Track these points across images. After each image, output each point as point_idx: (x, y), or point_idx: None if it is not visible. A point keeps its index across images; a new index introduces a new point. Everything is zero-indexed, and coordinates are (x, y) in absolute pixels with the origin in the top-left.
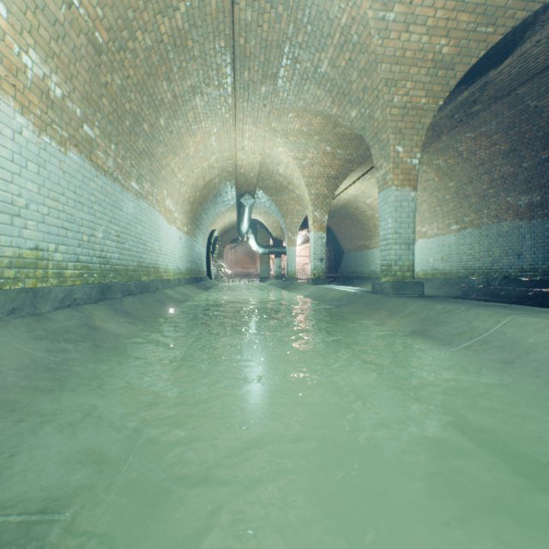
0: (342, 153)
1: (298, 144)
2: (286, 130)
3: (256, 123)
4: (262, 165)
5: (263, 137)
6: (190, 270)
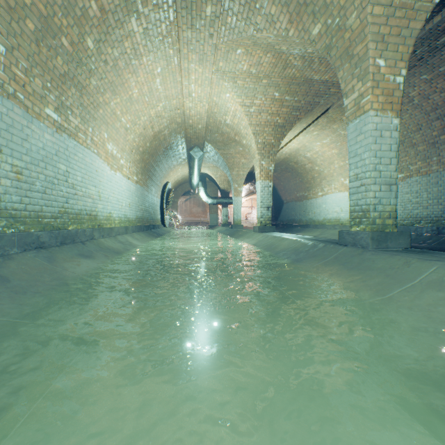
0: (290, 100)
1: (245, 89)
2: (233, 72)
3: (202, 60)
4: (209, 116)
5: (210, 80)
6: (142, 218)
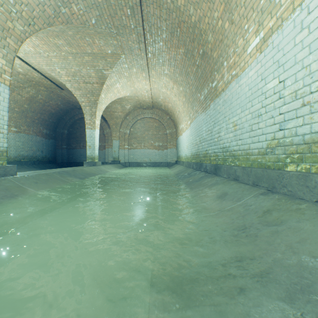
0: None
1: None
2: None
3: None
4: None
5: None
6: None
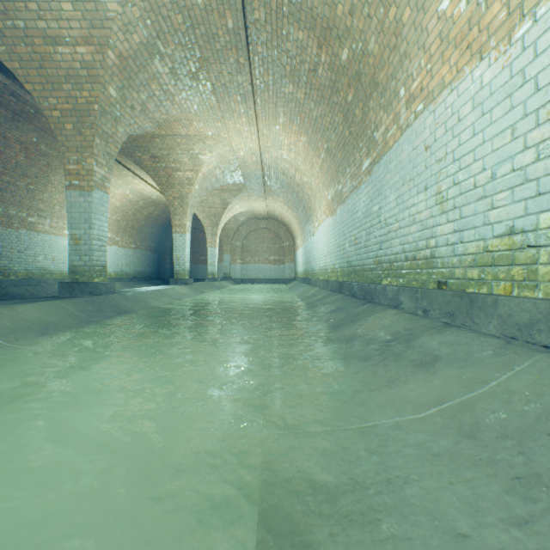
0: None
1: None
2: None
3: None
4: None
5: None
6: None
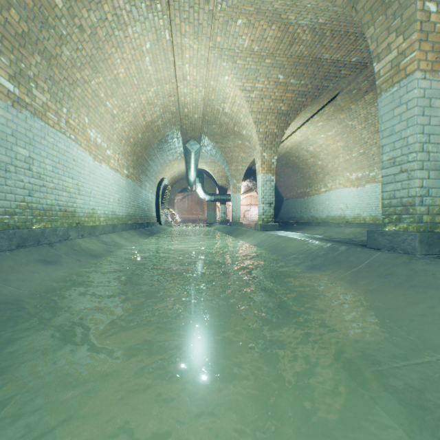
0: (296, 84)
1: (246, 70)
2: (233, 50)
3: (197, 33)
4: (206, 104)
5: (207, 59)
6: (134, 215)
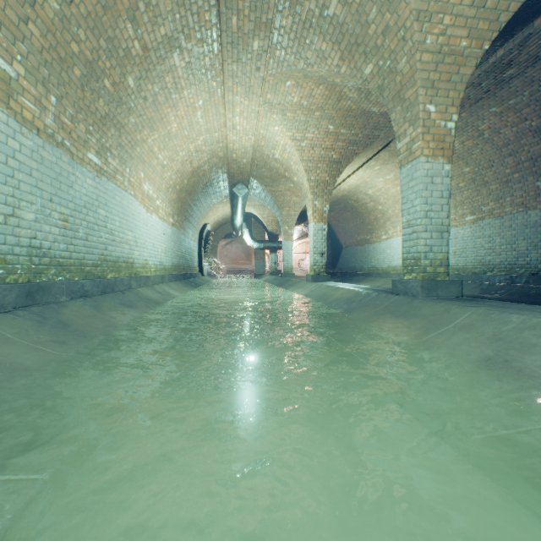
0: (346, 134)
1: (296, 122)
2: (283, 104)
3: (249, 93)
4: (255, 150)
5: (257, 113)
6: (178, 266)
